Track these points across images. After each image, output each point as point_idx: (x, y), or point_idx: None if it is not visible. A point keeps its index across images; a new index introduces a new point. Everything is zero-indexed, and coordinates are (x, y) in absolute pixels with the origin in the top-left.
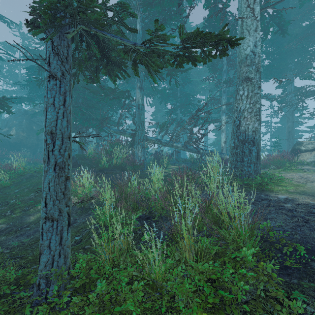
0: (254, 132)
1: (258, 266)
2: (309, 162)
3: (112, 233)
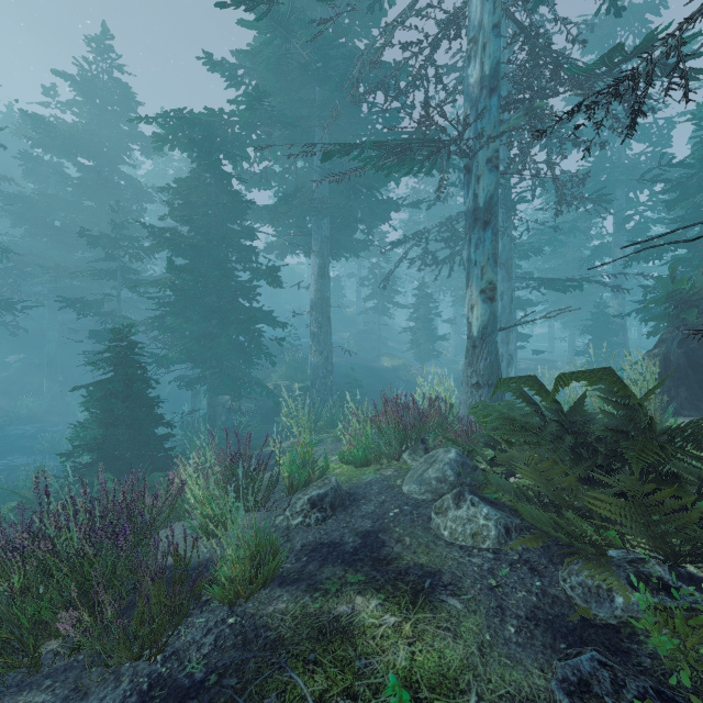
0: None
1: None
2: None
3: None
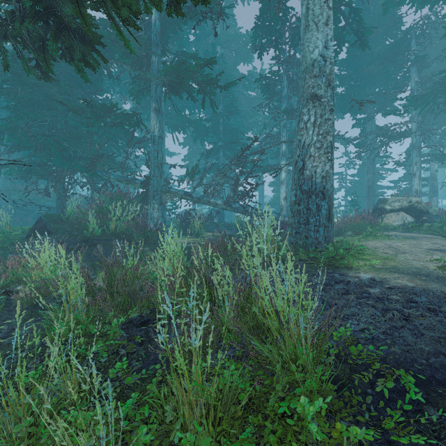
0: (324, 179)
1: (331, 433)
2: (396, 226)
3: (69, 356)
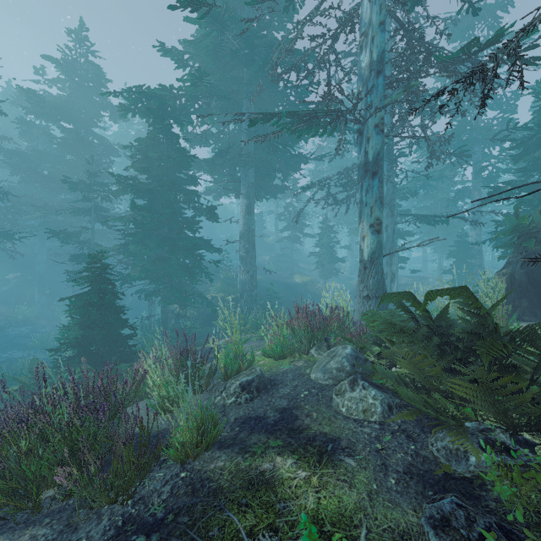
0: None
1: None
2: None
3: None
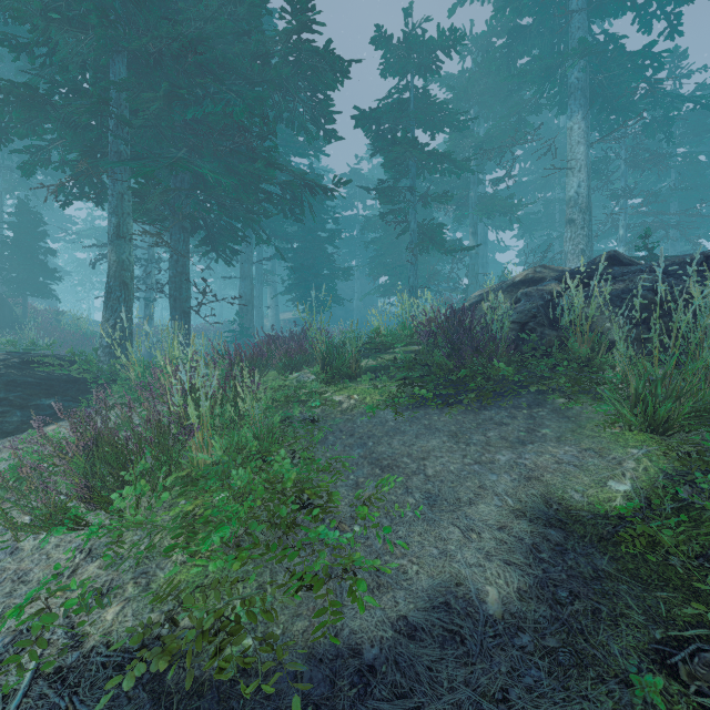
0: None
1: None
2: None
3: None
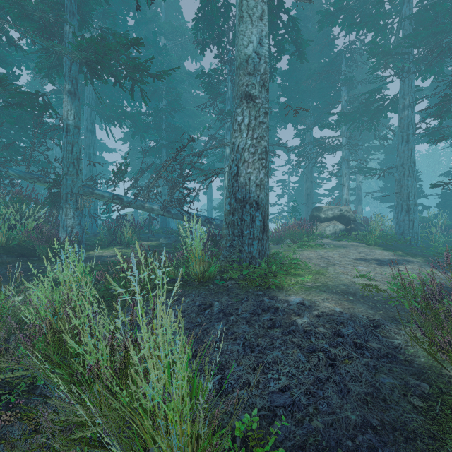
0: (258, 187)
1: None
2: (329, 233)
3: None
